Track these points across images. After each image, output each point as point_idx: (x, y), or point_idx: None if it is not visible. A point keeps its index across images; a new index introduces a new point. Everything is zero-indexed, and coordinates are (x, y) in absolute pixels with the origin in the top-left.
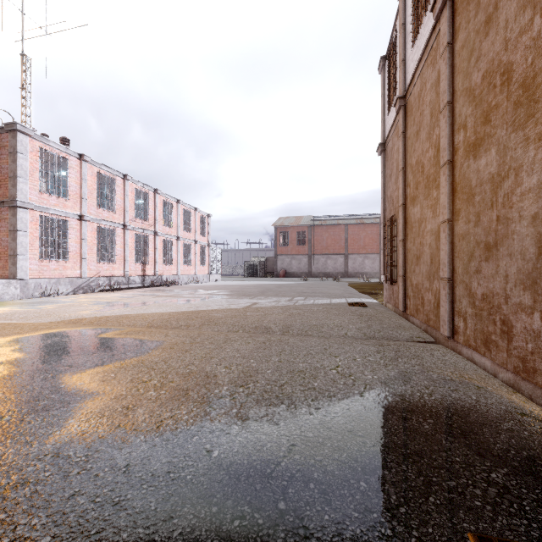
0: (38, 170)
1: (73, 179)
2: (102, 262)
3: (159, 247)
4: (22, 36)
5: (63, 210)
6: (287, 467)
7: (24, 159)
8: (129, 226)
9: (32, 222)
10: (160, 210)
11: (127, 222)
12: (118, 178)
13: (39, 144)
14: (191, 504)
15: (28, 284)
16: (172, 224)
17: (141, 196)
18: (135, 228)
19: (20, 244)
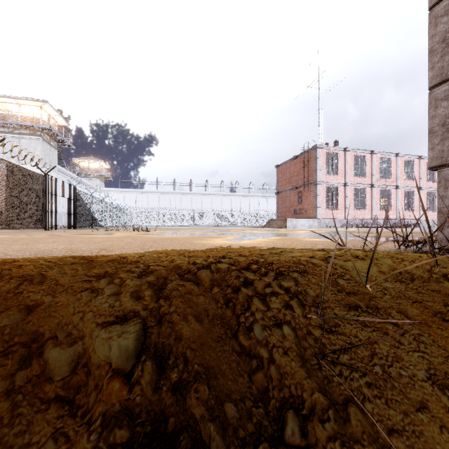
0: (325, 164)
1: (340, 163)
2: (356, 210)
3: (400, 197)
4: (318, 101)
5: (336, 182)
6: (399, 237)
7: (319, 160)
8: (374, 185)
9: (322, 190)
10: (401, 168)
11: (373, 182)
12: (367, 154)
13: (325, 150)
14: (372, 237)
15: (321, 221)
16: (413, 178)
17: (384, 162)
18: (379, 185)
19: (318, 202)
